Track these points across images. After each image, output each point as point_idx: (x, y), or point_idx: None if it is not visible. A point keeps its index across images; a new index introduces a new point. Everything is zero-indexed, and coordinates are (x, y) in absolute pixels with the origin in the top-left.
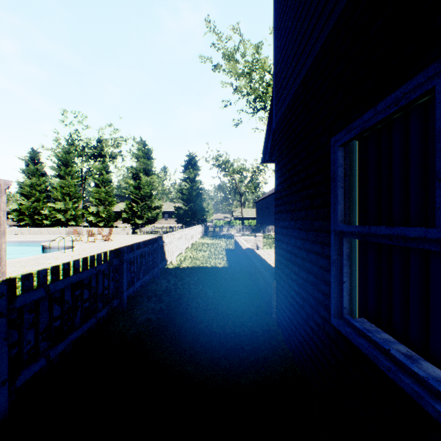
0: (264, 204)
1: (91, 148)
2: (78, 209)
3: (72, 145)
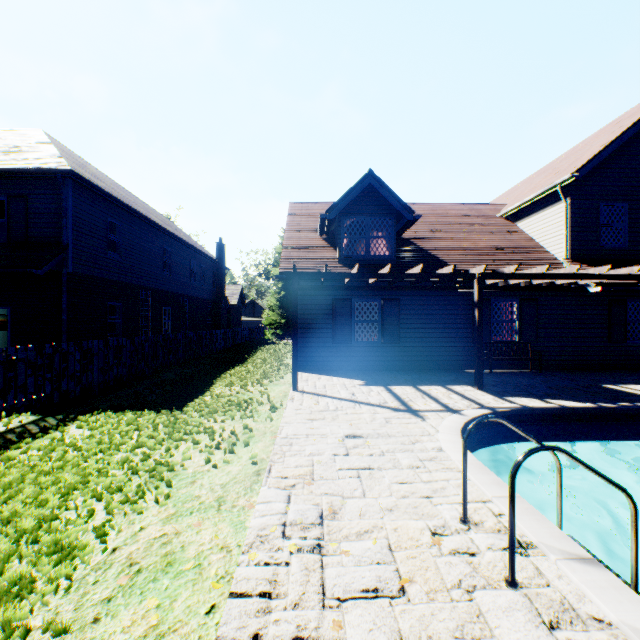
0: None
1: None
2: None
3: None
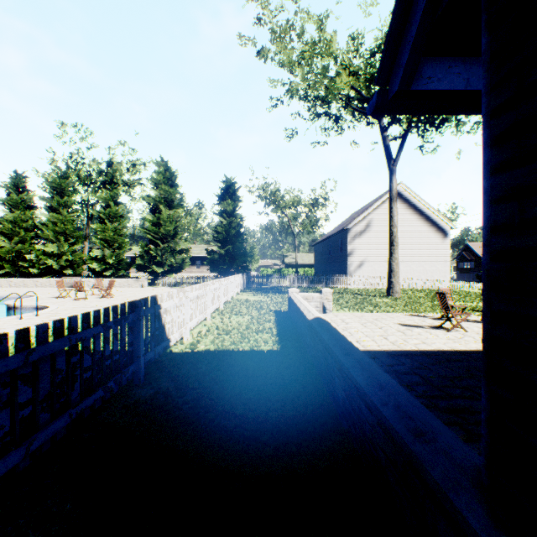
0: (325, 247)
1: (100, 174)
2: (78, 252)
3: (73, 169)
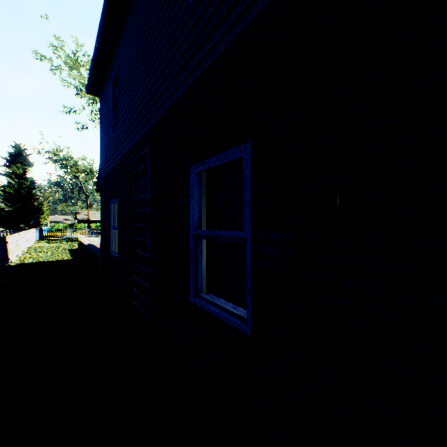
0: None
1: None
2: None
3: None
